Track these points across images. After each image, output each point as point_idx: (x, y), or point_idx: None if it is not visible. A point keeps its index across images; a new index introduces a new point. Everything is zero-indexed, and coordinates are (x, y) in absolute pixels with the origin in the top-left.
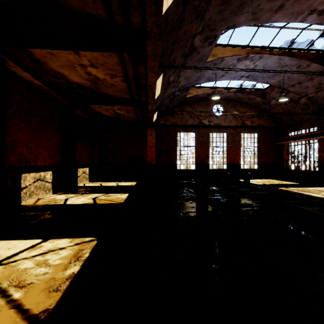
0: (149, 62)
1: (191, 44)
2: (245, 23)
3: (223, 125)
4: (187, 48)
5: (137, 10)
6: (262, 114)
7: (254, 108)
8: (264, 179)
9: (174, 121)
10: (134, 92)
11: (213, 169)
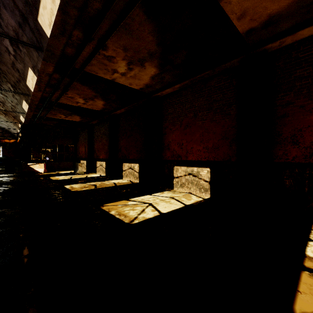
0: None
1: None
2: None
3: None
4: None
5: None
6: None
7: None
8: None
9: None
10: None
11: None
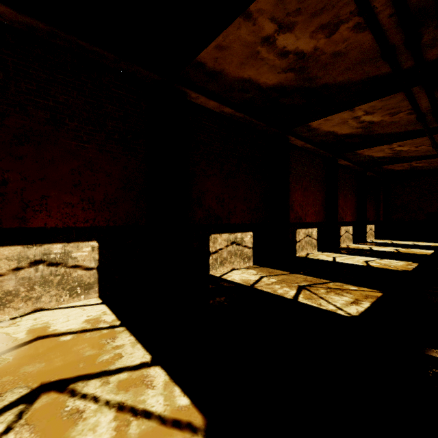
0: None
1: None
2: None
3: None
4: None
5: None
6: None
7: None
8: None
9: None
10: None
11: None
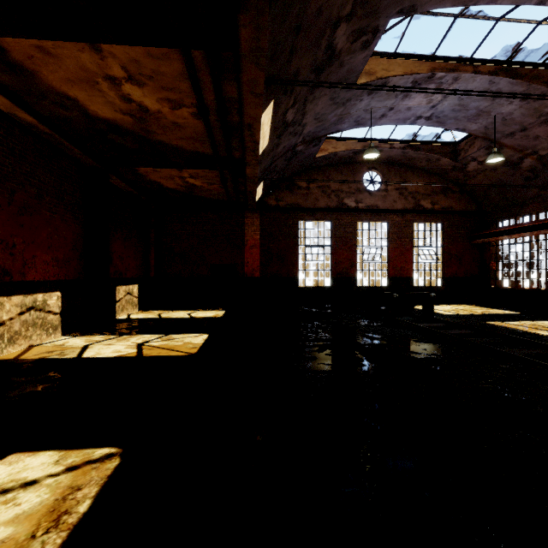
0: (245, 69)
1: (328, 42)
2: (434, 3)
3: (381, 208)
4: (320, 50)
5: None
6: (452, 189)
7: (436, 178)
8: (454, 306)
9: (294, 200)
10: (220, 141)
11: (364, 287)
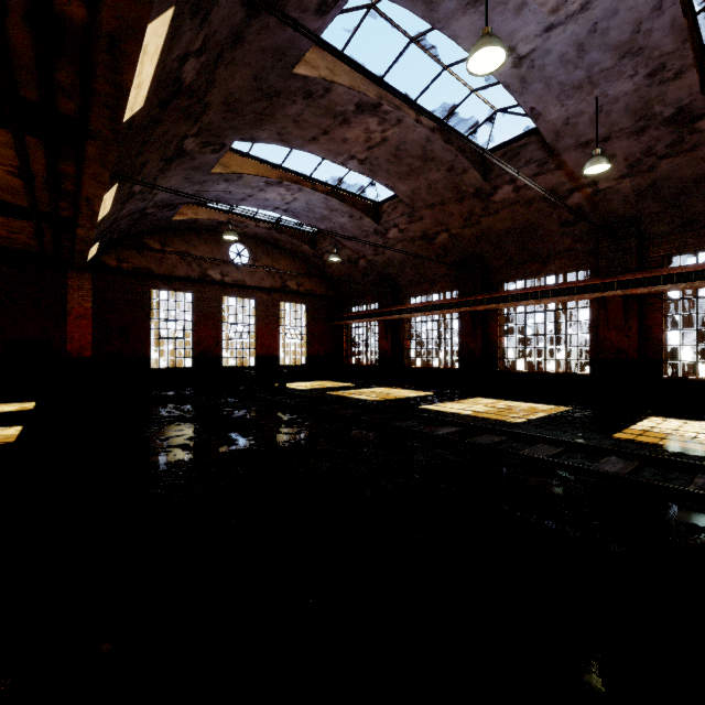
0: (89, 165)
1: (178, 146)
2: (269, 141)
3: (249, 284)
4: (170, 150)
5: (73, 98)
6: (315, 273)
7: (302, 261)
8: (315, 382)
9: (143, 263)
10: (42, 199)
11: (231, 366)
